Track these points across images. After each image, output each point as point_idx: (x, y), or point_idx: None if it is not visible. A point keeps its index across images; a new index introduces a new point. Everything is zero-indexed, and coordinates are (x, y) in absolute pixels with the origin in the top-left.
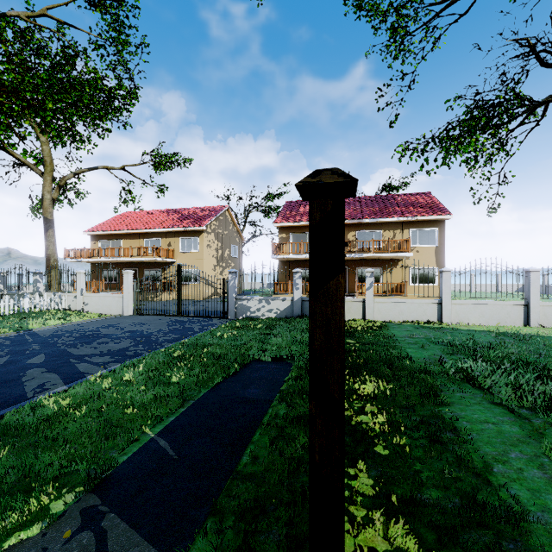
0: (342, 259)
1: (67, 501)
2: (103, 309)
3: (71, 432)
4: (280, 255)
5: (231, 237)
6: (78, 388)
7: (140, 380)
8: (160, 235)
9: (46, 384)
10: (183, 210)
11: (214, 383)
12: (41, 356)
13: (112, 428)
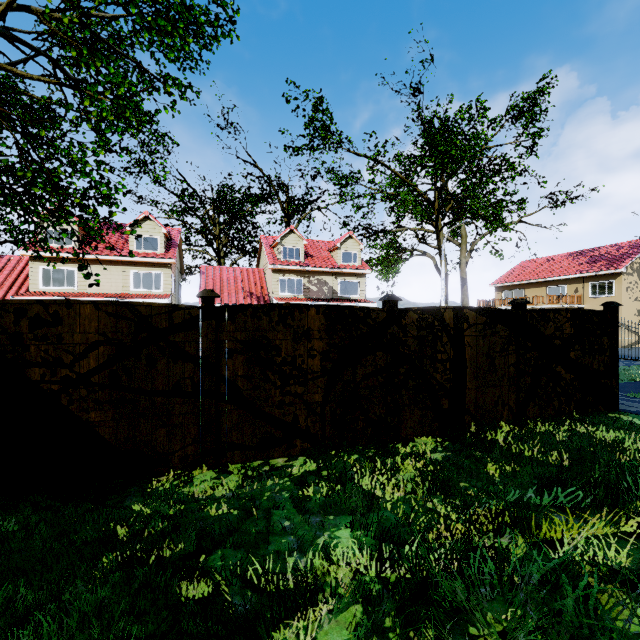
0: None
1: None
2: None
3: None
4: None
5: None
6: None
7: None
8: (565, 281)
9: None
10: (591, 250)
11: (639, 380)
12: None
13: None
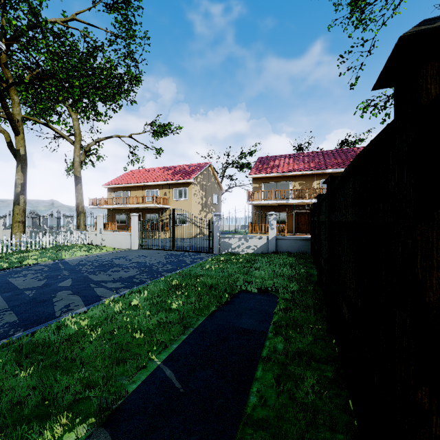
0: None
1: (79, 434)
2: (116, 244)
3: (87, 353)
4: (254, 201)
5: (213, 188)
6: (95, 310)
7: (145, 305)
8: (158, 186)
9: (70, 305)
10: (175, 167)
11: (209, 311)
12: (69, 281)
13: (122, 353)
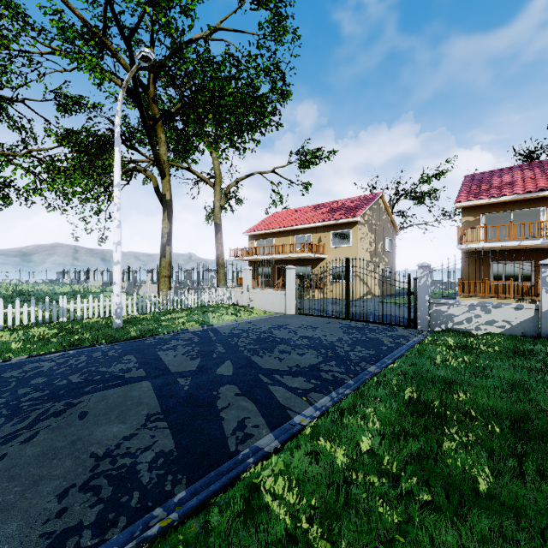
0: None
1: None
2: (267, 306)
3: None
4: (472, 244)
5: (384, 228)
6: (297, 454)
7: (394, 460)
8: (310, 230)
9: (245, 422)
10: (330, 203)
11: None
12: (228, 364)
13: None
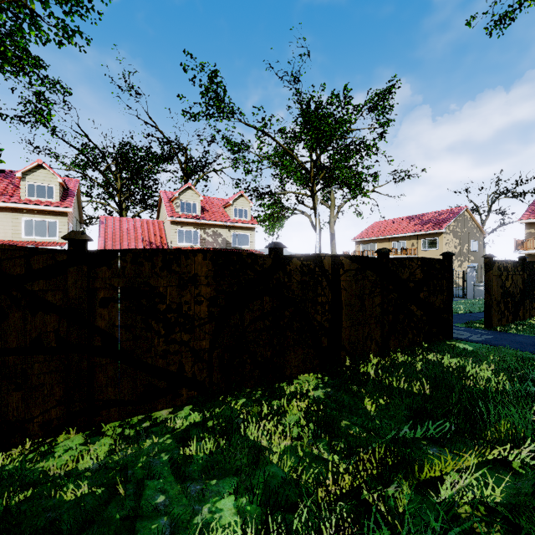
0: (490, 269)
1: None
2: None
3: None
4: (524, 251)
5: (470, 233)
6: None
7: None
8: (405, 238)
9: None
10: (422, 215)
11: (460, 312)
12: None
13: None
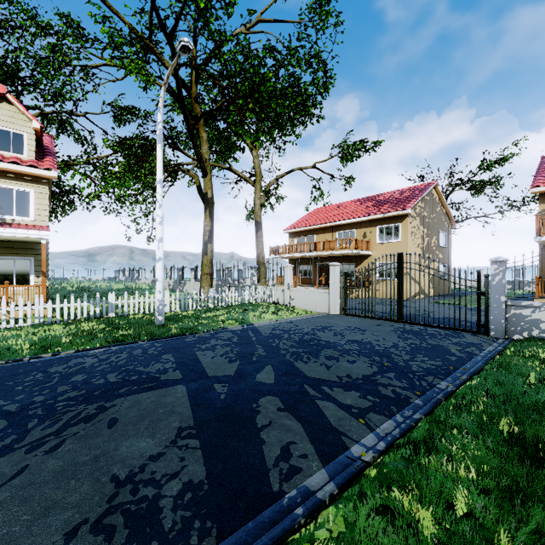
0: None
1: None
2: (308, 305)
3: None
4: None
5: (438, 221)
6: (363, 511)
7: (513, 540)
8: (354, 225)
9: (291, 449)
10: (376, 196)
11: None
12: (269, 370)
13: None
